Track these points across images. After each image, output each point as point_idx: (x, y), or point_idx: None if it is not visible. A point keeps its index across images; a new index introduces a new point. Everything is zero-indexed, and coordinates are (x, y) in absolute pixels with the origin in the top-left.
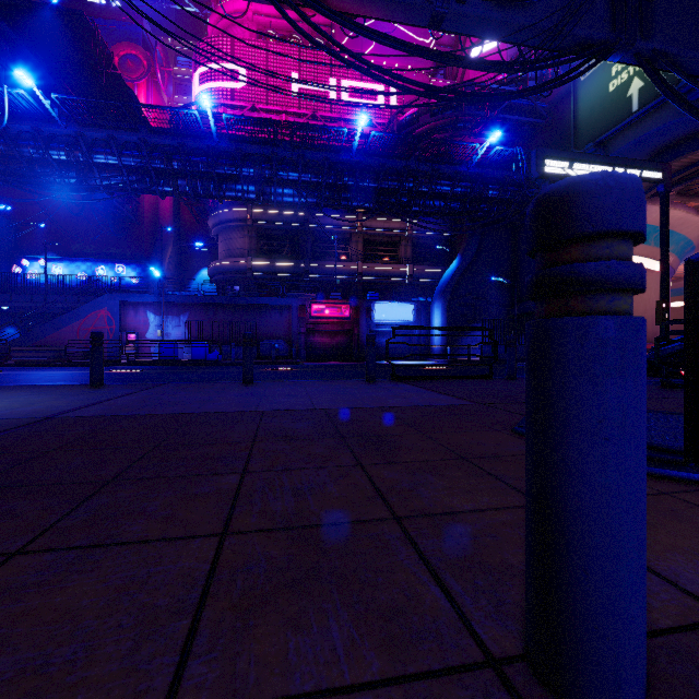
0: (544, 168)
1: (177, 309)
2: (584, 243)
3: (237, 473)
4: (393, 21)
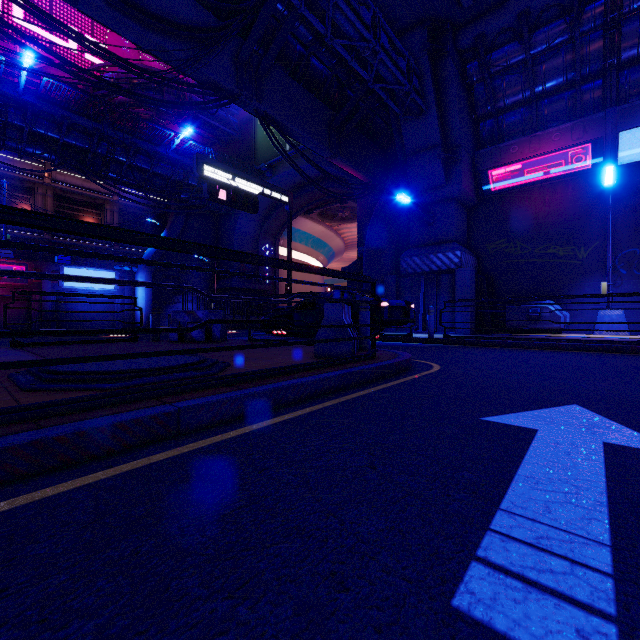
0: (204, 171)
1: None
2: None
3: None
4: None
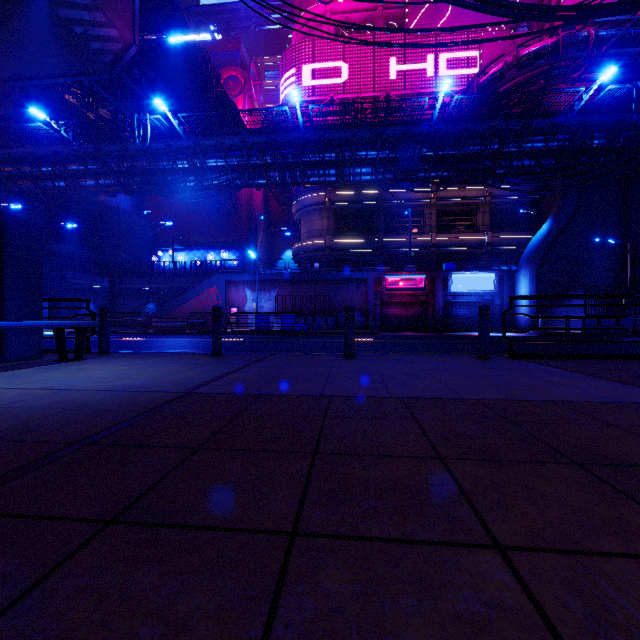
0: None
1: (268, 286)
2: None
3: (489, 549)
4: None
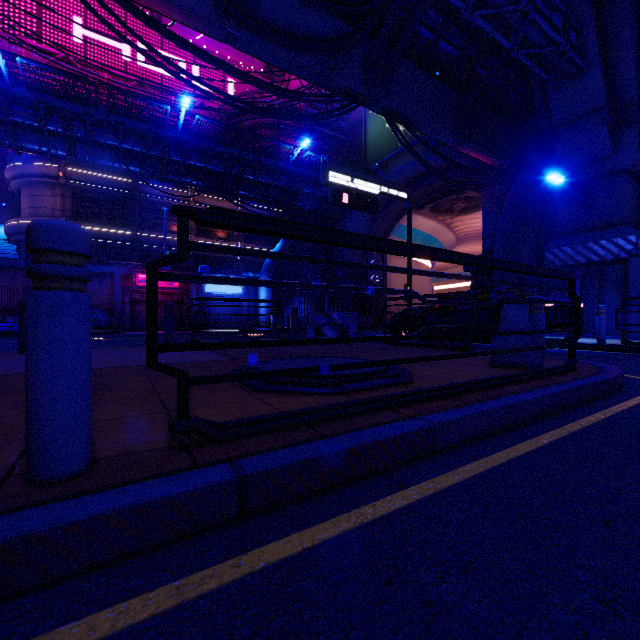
0: (329, 178)
1: None
2: (40, 253)
3: None
4: (192, 27)
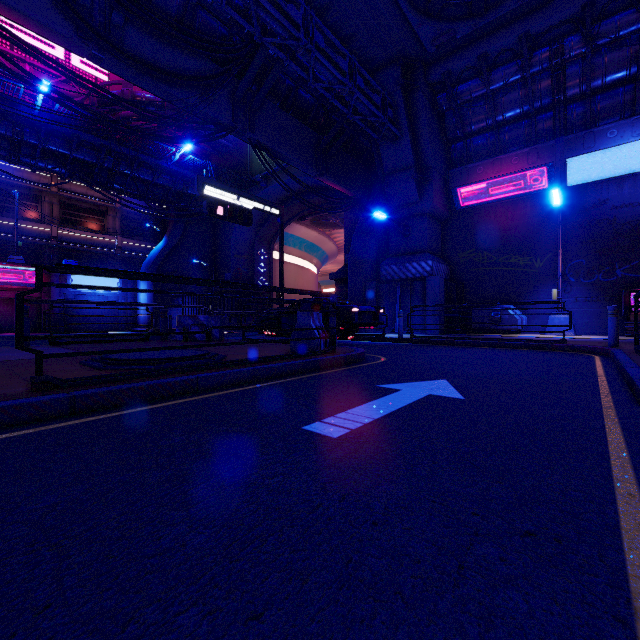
0: (204, 191)
1: None
2: None
3: None
4: (51, 40)
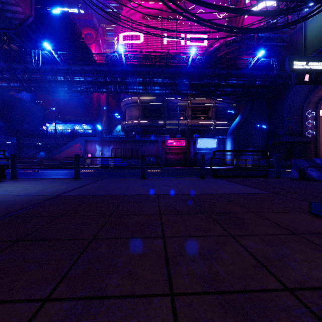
0: (293, 66)
1: (108, 143)
2: None
3: (160, 237)
4: None
